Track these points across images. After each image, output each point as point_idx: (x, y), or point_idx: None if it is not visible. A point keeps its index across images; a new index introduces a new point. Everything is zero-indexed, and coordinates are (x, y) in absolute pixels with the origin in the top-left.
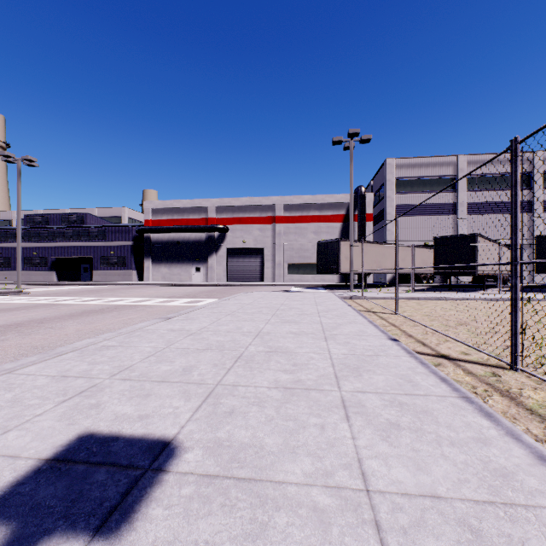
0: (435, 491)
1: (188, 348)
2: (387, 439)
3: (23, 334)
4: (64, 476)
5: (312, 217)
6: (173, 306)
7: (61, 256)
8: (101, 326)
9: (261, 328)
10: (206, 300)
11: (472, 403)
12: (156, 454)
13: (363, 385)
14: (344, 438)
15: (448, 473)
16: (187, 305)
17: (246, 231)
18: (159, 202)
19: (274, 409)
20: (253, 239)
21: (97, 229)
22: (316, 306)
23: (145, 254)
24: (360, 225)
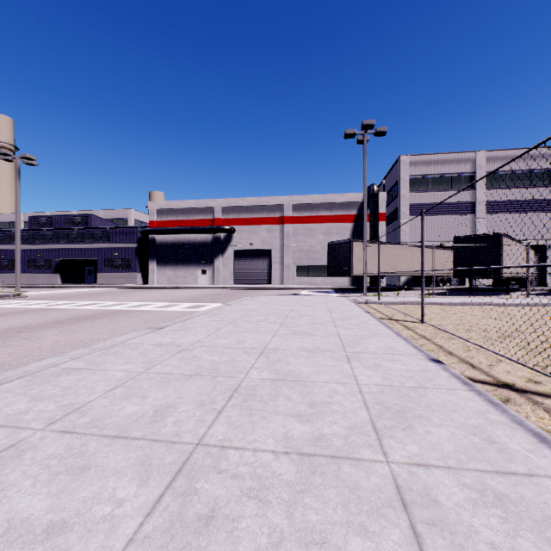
0: None
1: (172, 373)
2: None
3: None
4: None
5: (322, 218)
6: (172, 312)
7: (65, 258)
8: (84, 336)
9: (267, 342)
10: (208, 305)
11: None
12: None
13: (420, 448)
14: None
15: None
16: (187, 311)
17: (254, 232)
18: (164, 203)
19: (284, 508)
20: (261, 240)
21: (101, 230)
22: (330, 313)
23: (150, 256)
24: (372, 225)
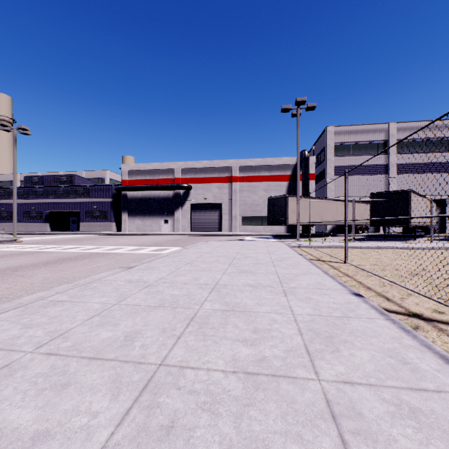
0: None
1: (140, 305)
2: None
3: None
4: None
5: (263, 177)
6: (140, 254)
7: (54, 210)
8: (68, 274)
9: (218, 279)
10: (170, 248)
11: None
12: None
13: (346, 368)
14: None
15: None
16: (153, 253)
17: (207, 189)
18: (134, 165)
19: (232, 420)
20: (213, 196)
21: (83, 187)
22: (270, 255)
23: (122, 209)
24: (304, 183)
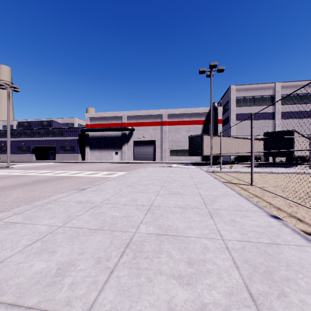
0: None
1: (82, 227)
2: None
3: None
4: None
5: (185, 122)
6: (95, 177)
7: (38, 145)
8: (36, 194)
9: (152, 200)
10: (118, 173)
11: None
12: None
13: None
14: None
15: None
16: (104, 177)
17: (145, 130)
18: (93, 113)
19: None
20: (149, 135)
21: (58, 129)
22: (192, 179)
23: (86, 144)
24: (214, 126)
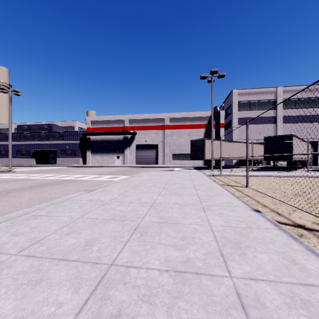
0: None
1: (97, 218)
2: None
3: None
4: None
5: (187, 126)
6: (99, 181)
7: (38, 149)
8: (47, 195)
9: (155, 199)
10: (121, 176)
11: None
12: None
13: (251, 267)
14: None
15: None
16: (108, 180)
17: (147, 134)
18: (95, 117)
19: (165, 309)
20: (151, 139)
21: (59, 133)
22: (192, 181)
23: (87, 148)
24: (216, 130)
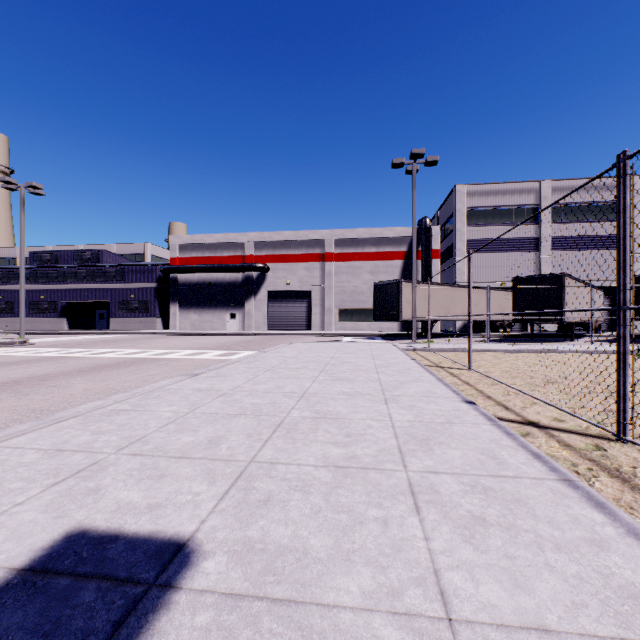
0: (543, 622)
1: (217, 413)
2: (471, 541)
3: (20, 394)
4: (39, 595)
5: (368, 255)
6: (203, 360)
7: (73, 300)
8: (114, 384)
9: (307, 387)
10: (241, 353)
11: (577, 489)
12: (165, 561)
13: (434, 462)
14: (414, 539)
15: (557, 592)
16: (219, 359)
17: (290, 271)
18: (187, 237)
19: (322, 496)
20: (298, 280)
21: (115, 268)
22: (374, 360)
23: (171, 298)
24: (424, 264)
